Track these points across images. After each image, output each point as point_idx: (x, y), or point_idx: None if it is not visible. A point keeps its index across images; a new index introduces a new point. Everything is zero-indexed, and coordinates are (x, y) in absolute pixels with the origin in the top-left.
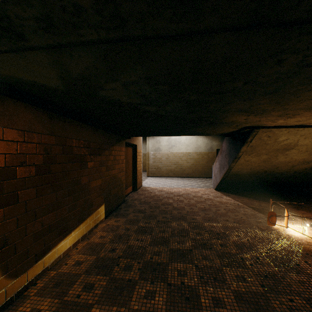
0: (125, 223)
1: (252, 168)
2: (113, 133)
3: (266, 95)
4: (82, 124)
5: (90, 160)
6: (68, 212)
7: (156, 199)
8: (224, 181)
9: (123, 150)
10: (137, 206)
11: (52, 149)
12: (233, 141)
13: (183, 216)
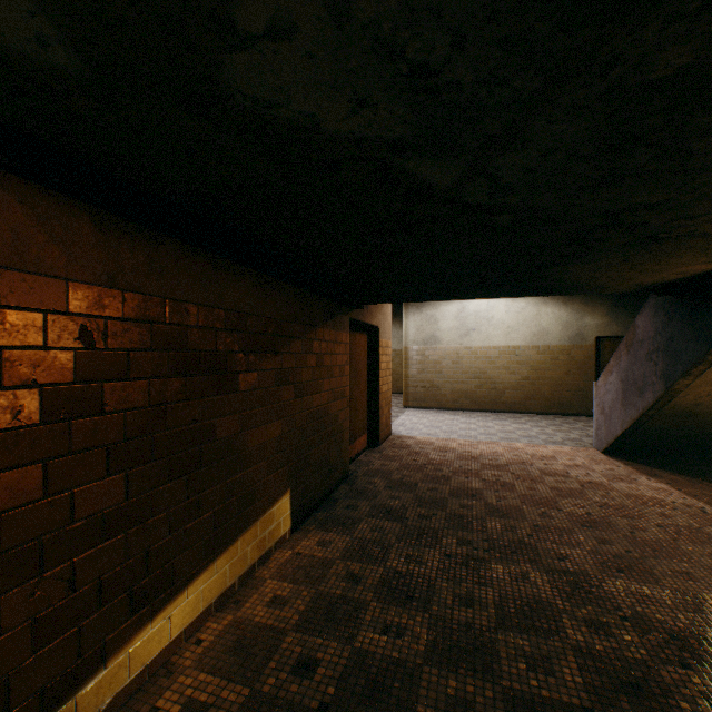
0: (346, 552)
1: None
2: (316, 292)
3: None
4: (220, 260)
5: (246, 367)
6: (173, 530)
7: (432, 476)
8: (637, 431)
9: (343, 340)
10: (380, 497)
11: (110, 332)
12: (687, 307)
13: (525, 544)
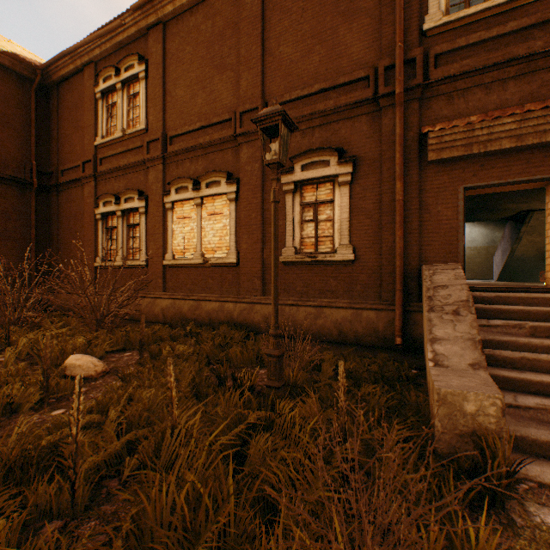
0: None
1: (538, 250)
2: None
3: (518, 197)
4: None
5: None
6: None
7: None
8: (506, 269)
9: None
10: None
11: None
12: (514, 224)
13: None
